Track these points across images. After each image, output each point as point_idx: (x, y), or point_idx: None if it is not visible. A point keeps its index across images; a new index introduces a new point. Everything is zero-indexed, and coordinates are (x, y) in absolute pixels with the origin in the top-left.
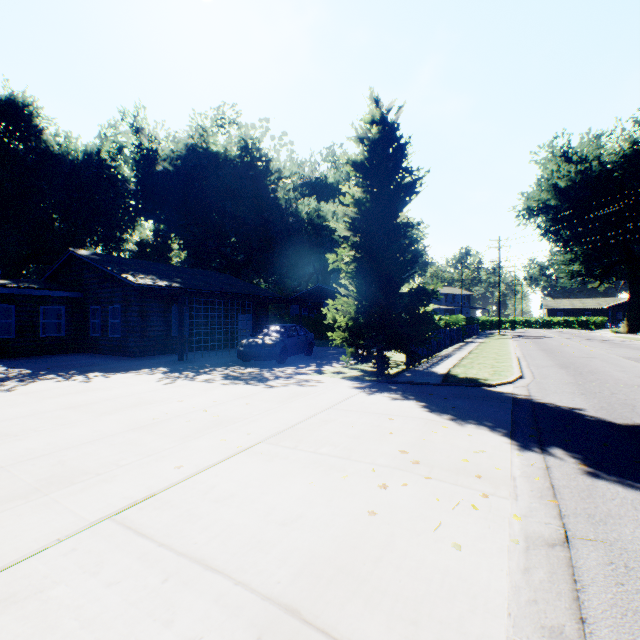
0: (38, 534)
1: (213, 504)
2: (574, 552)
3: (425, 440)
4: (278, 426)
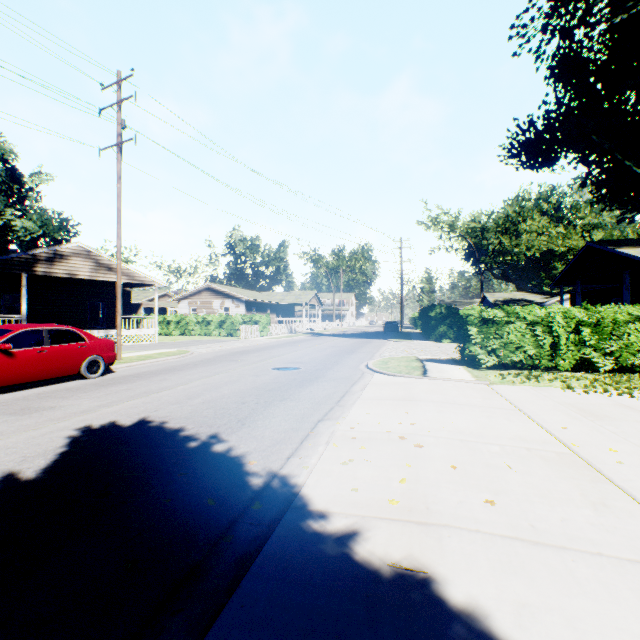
0: (527, 405)
1: (487, 414)
2: (320, 418)
3: (408, 465)
4: (632, 481)
